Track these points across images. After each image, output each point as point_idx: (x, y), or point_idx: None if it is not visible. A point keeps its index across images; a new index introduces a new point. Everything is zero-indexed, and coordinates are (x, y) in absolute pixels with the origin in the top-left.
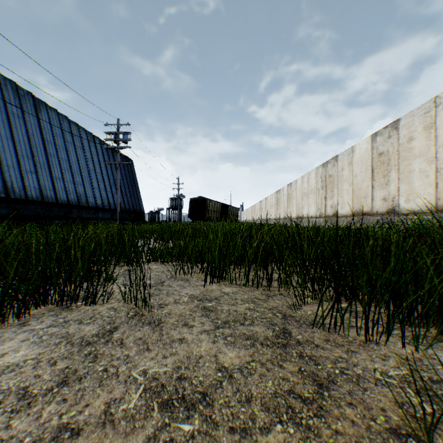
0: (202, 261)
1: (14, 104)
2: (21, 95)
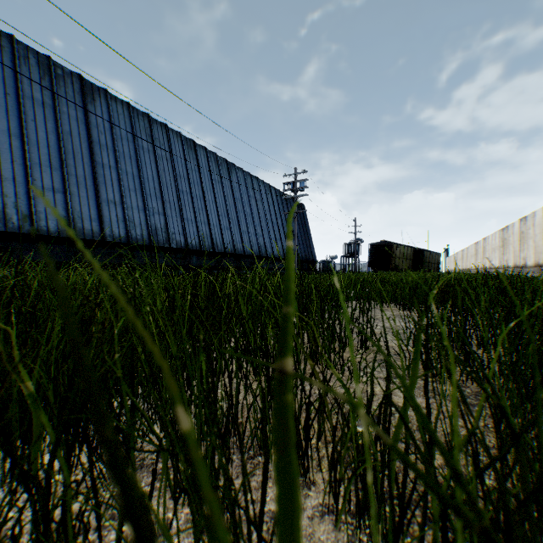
0: (396, 298)
1: (215, 172)
2: (219, 163)
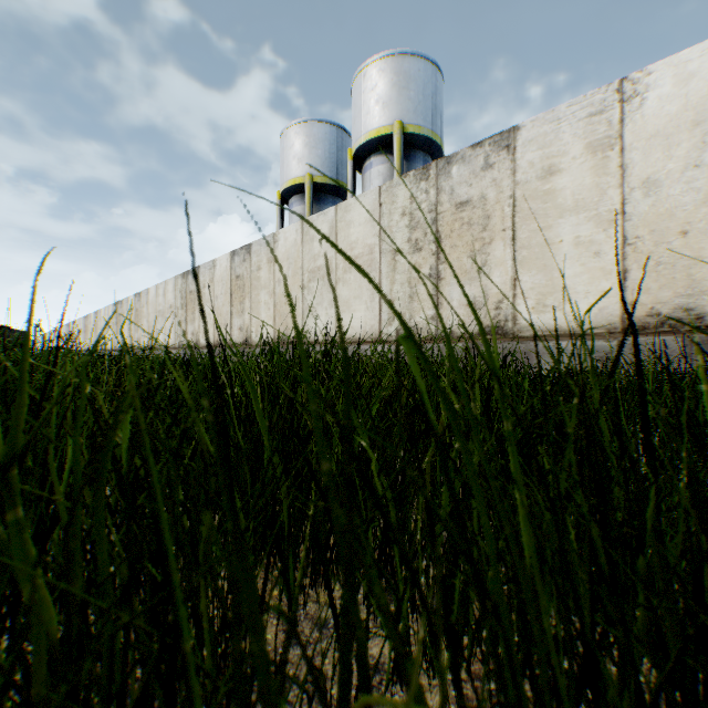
0: None
1: None
2: None
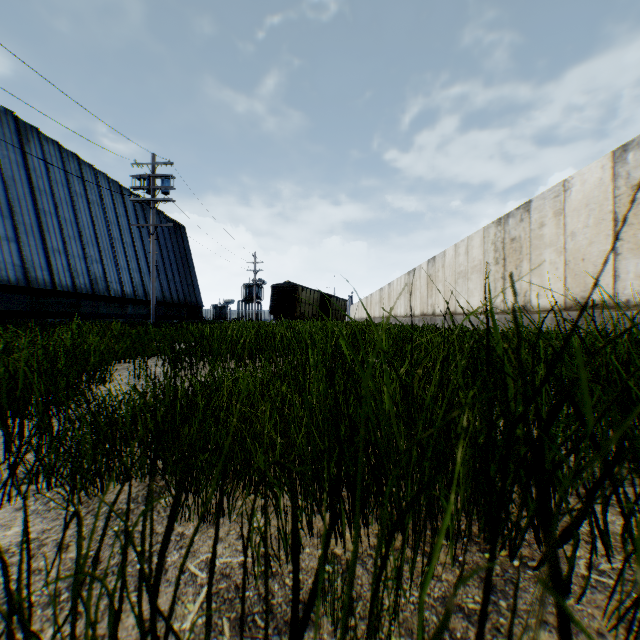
0: None
1: None
2: None
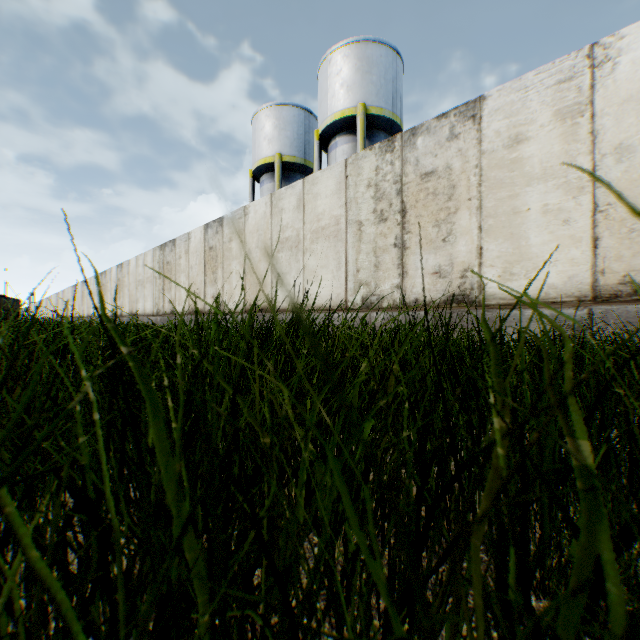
0: None
1: None
2: None
